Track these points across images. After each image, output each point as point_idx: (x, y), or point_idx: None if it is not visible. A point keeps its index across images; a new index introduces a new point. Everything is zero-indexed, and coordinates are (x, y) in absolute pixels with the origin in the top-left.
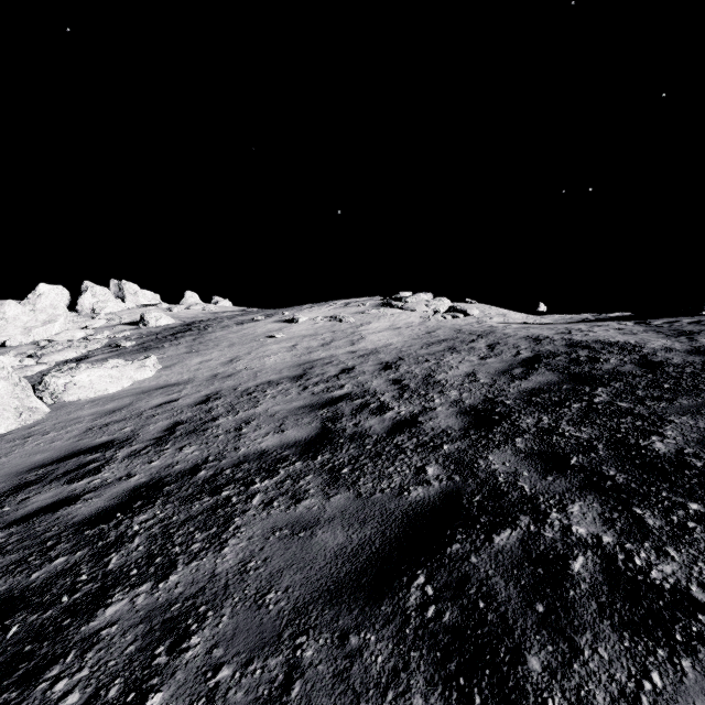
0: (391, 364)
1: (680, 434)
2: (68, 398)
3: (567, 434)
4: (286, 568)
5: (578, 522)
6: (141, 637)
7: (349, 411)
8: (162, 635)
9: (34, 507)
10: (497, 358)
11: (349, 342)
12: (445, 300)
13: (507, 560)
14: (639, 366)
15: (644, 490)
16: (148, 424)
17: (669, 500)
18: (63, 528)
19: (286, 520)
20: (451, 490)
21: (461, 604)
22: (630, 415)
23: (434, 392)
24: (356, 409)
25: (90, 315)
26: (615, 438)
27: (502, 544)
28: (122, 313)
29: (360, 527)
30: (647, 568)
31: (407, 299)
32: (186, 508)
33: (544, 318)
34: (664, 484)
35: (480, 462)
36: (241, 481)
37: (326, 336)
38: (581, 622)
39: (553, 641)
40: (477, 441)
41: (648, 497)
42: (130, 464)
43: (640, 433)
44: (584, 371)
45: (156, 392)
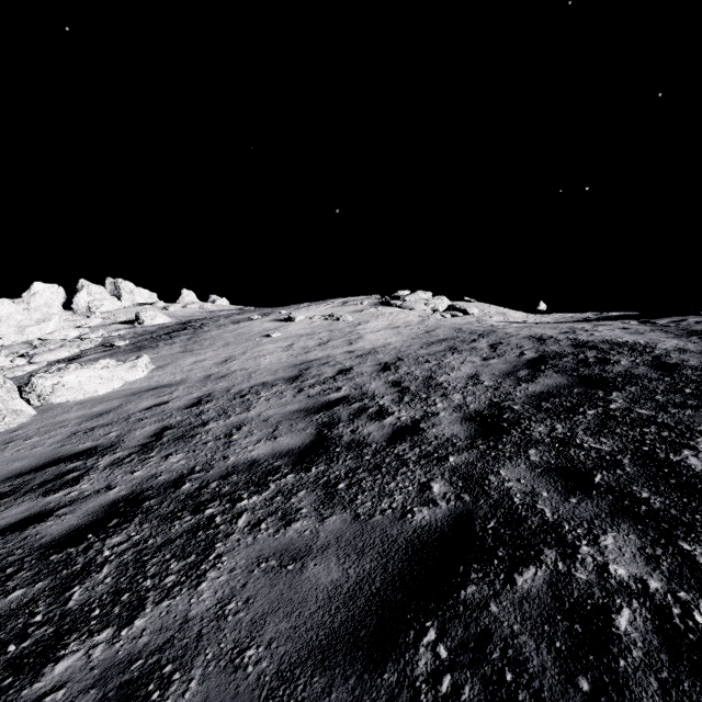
0: (390, 364)
1: None
2: (56, 399)
3: (586, 446)
4: (271, 614)
5: (615, 560)
6: None
7: (346, 416)
8: None
9: (2, 523)
10: (500, 359)
11: (347, 341)
12: (444, 298)
13: (534, 610)
14: (653, 368)
15: (688, 519)
16: (134, 429)
17: None
18: (28, 551)
19: (274, 547)
20: (460, 513)
21: (482, 674)
22: (654, 424)
23: (436, 396)
24: (353, 413)
25: (86, 314)
26: (641, 452)
27: (527, 588)
28: (118, 312)
29: (358, 558)
30: None
31: (405, 297)
32: (165, 529)
33: (544, 317)
34: None
35: (492, 478)
36: (228, 497)
37: (323, 335)
38: None
39: None
40: (486, 452)
41: (694, 527)
42: (111, 474)
43: (669, 446)
44: (594, 374)
45: (147, 394)
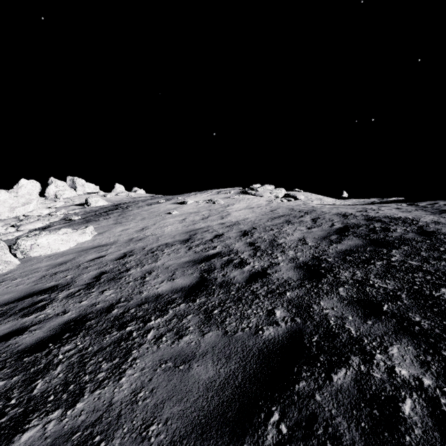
0: (248, 231)
1: None
2: (33, 254)
3: (377, 285)
4: (168, 400)
5: (400, 364)
6: None
7: (219, 265)
8: None
9: None
10: (319, 228)
11: (220, 216)
12: (282, 189)
13: (346, 399)
14: (418, 234)
15: None
16: (82, 273)
17: None
18: (9, 355)
19: (171, 353)
20: (294, 331)
21: (311, 445)
22: (421, 271)
23: (277, 252)
24: (224, 263)
25: (54, 199)
26: (413, 290)
27: (340, 383)
28: (74, 198)
29: (226, 361)
30: None
31: (257, 188)
32: (99, 340)
33: (346, 201)
34: None
35: (315, 306)
36: (141, 319)
37: (205, 213)
38: None
39: None
40: (310, 289)
41: None
42: (66, 303)
43: (431, 285)
44: (380, 238)
45: (91, 250)
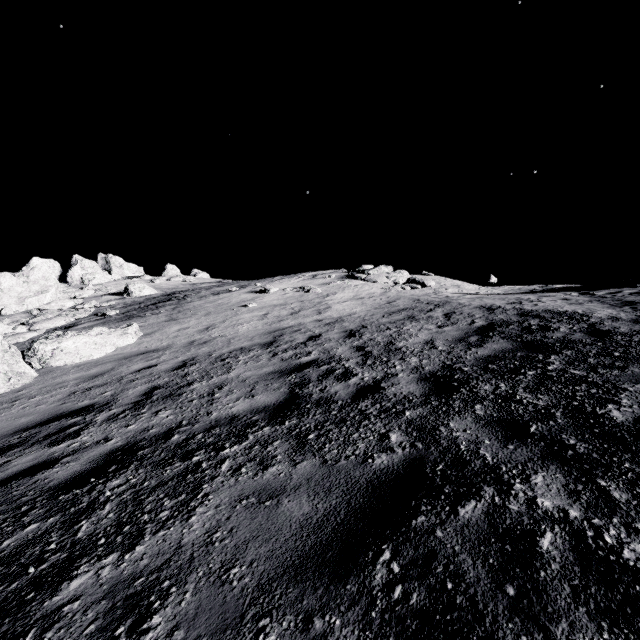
0: (355, 331)
1: (635, 402)
2: (55, 363)
3: (525, 401)
4: (252, 540)
5: (543, 494)
6: (102, 615)
7: (316, 377)
8: (124, 613)
9: (14, 470)
10: (453, 326)
11: (316, 311)
12: (404, 272)
13: (473, 534)
14: (588, 334)
15: (607, 461)
16: (127, 389)
17: (632, 472)
18: (38, 492)
19: (254, 487)
20: (414, 458)
21: (428, 584)
22: (584, 383)
23: (395, 359)
24: (322, 375)
25: (80, 286)
26: (572, 406)
27: (468, 517)
28: (109, 284)
29: (326, 496)
30: (618, 547)
31: (369, 271)
32: (158, 473)
33: (495, 289)
34: (626, 454)
35: (442, 429)
36: (212, 446)
37: (295, 305)
38: (555, 609)
39: (527, 631)
40: (438, 407)
41: (611, 468)
42: (108, 428)
43: (596, 401)
44: (536, 339)
45: (137, 358)
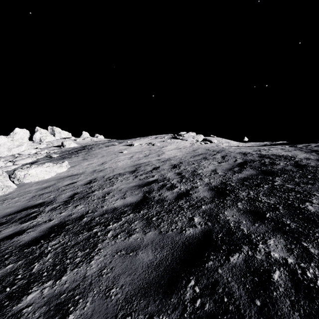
0: (176, 165)
1: None
2: (26, 181)
3: (263, 201)
4: (122, 274)
5: (274, 250)
6: (43, 314)
7: (157, 188)
8: (54, 313)
9: (2, 236)
10: (226, 162)
11: (157, 155)
12: (201, 135)
13: (238, 271)
14: (294, 166)
15: (306, 232)
16: (61, 194)
17: None
18: (14, 248)
19: (124, 245)
20: (206, 230)
21: (214, 298)
22: (293, 191)
23: (197, 179)
24: (160, 187)
25: (39, 142)
26: (287, 203)
27: (235, 262)
28: (54, 141)
29: (161, 250)
30: (314, 279)
31: (184, 135)
32: (75, 238)
33: (247, 144)
34: (316, 229)
35: (221, 215)
36: (103, 224)
37: (146, 152)
38: (282, 313)
39: None
40: (218, 204)
41: (309, 236)
42: (51, 214)
43: (300, 201)
44: (268, 169)
45: (67, 178)
